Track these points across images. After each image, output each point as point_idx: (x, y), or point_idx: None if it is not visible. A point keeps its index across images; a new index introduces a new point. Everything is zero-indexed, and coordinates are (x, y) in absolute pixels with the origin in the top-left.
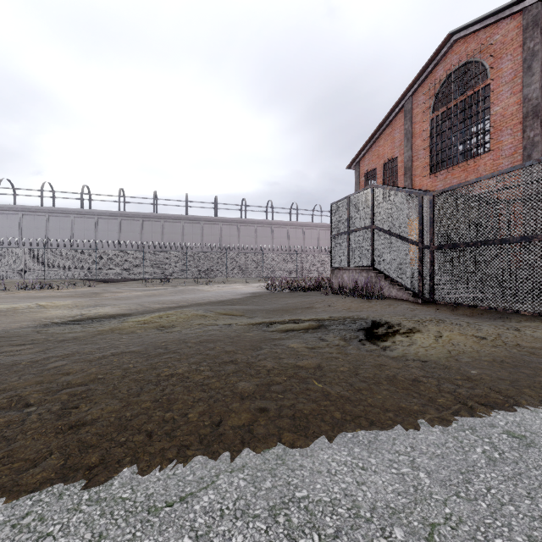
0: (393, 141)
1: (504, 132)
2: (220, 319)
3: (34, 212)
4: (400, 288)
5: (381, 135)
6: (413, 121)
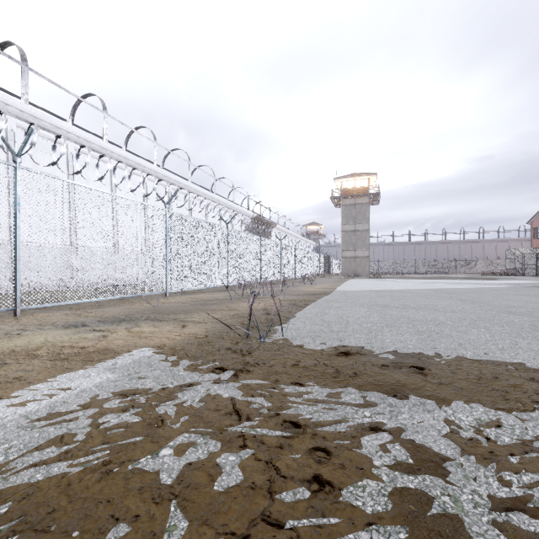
0: None
1: None
2: None
3: None
4: (520, 273)
5: None
6: None
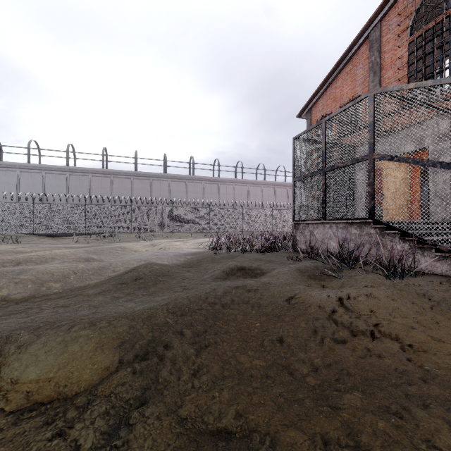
0: (354, 79)
1: None
2: None
3: None
4: (444, 256)
5: (338, 76)
6: (382, 51)
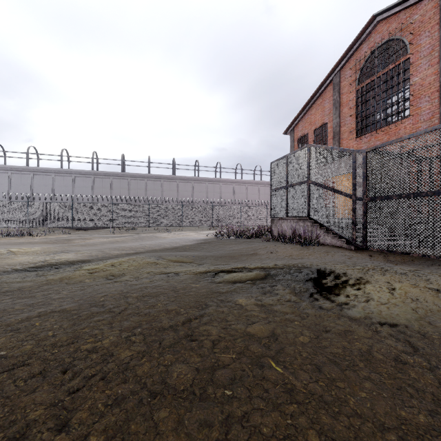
0: (323, 110)
1: (422, 99)
2: (170, 267)
3: (21, 171)
4: (335, 236)
5: (313, 105)
6: (341, 92)
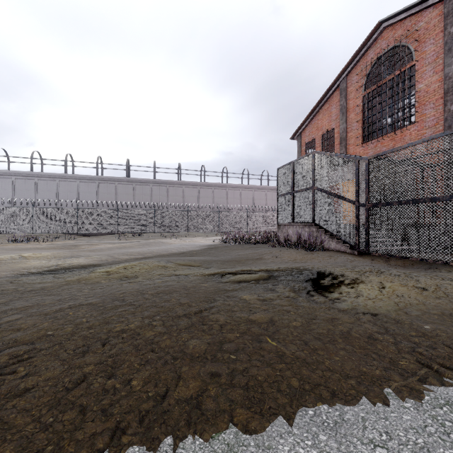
0: (330, 115)
1: (427, 106)
2: (179, 270)
3: (25, 176)
4: (339, 241)
5: (320, 111)
6: (348, 98)
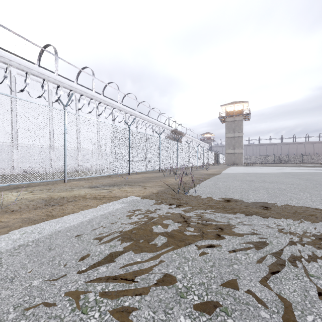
0: None
1: None
2: None
3: None
4: None
5: None
6: None
